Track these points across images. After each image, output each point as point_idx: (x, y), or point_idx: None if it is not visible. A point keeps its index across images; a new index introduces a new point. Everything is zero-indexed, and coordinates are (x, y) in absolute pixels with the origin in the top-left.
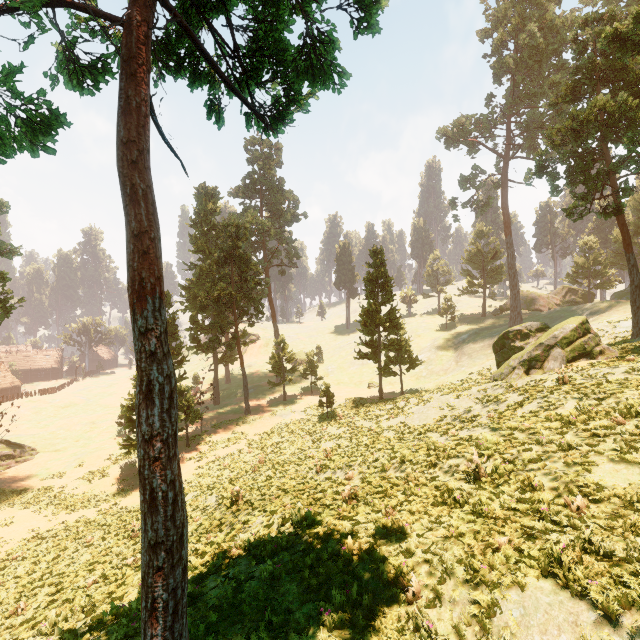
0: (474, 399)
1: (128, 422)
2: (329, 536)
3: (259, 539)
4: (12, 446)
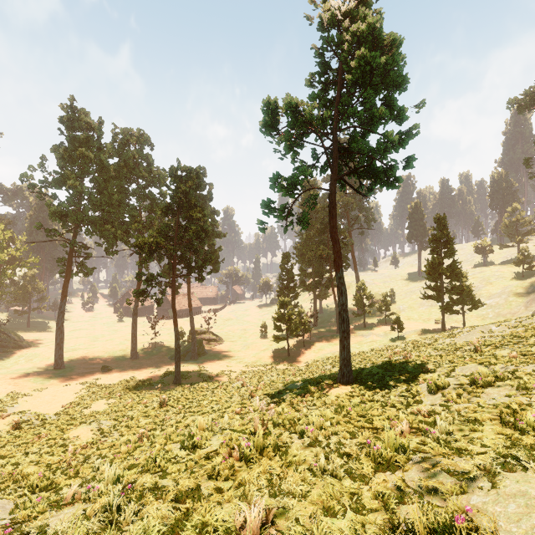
0: (509, 327)
1: (275, 326)
2: (394, 363)
3: (362, 367)
4: (214, 335)
